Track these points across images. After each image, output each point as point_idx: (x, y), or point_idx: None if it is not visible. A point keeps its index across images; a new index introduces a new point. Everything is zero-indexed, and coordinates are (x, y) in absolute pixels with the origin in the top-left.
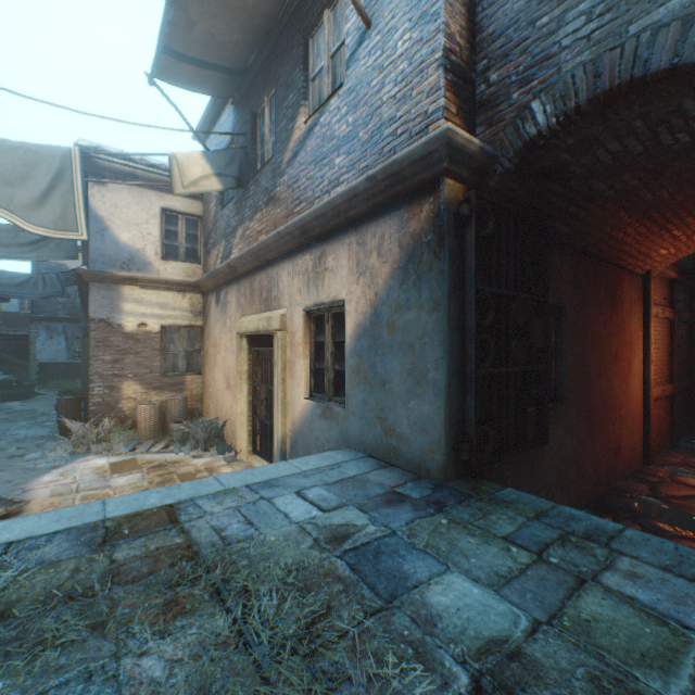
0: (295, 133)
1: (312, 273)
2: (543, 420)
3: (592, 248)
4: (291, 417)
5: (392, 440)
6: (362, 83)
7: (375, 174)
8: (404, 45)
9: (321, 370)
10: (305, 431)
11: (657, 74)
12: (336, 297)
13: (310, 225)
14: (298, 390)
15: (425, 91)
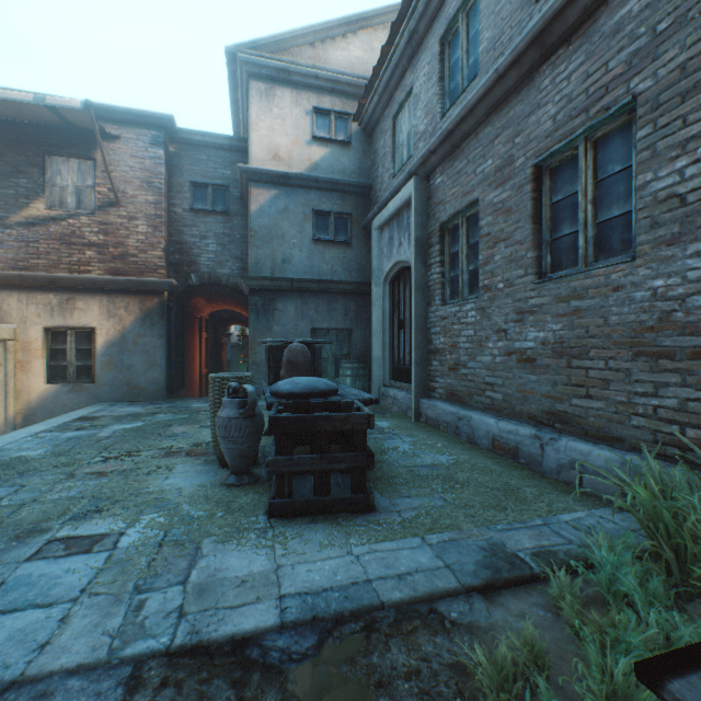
0: (33, 209)
1: (58, 307)
2: (184, 379)
3: (190, 309)
4: (26, 399)
5: (136, 391)
6: (113, 225)
7: (133, 280)
8: (144, 229)
9: (62, 366)
10: (49, 404)
11: (224, 285)
12: (88, 325)
13: (63, 280)
14: (37, 380)
15: (156, 255)
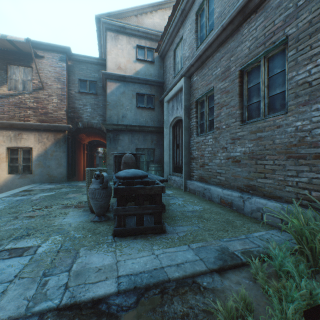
0: (1, 90)
1: (14, 137)
2: (75, 172)
3: (79, 139)
4: None
5: (52, 178)
6: (41, 99)
7: (51, 125)
8: (56, 101)
9: (15, 166)
10: (9, 184)
11: (94, 128)
12: (28, 146)
13: (16, 124)
14: (3, 172)
15: (62, 113)
